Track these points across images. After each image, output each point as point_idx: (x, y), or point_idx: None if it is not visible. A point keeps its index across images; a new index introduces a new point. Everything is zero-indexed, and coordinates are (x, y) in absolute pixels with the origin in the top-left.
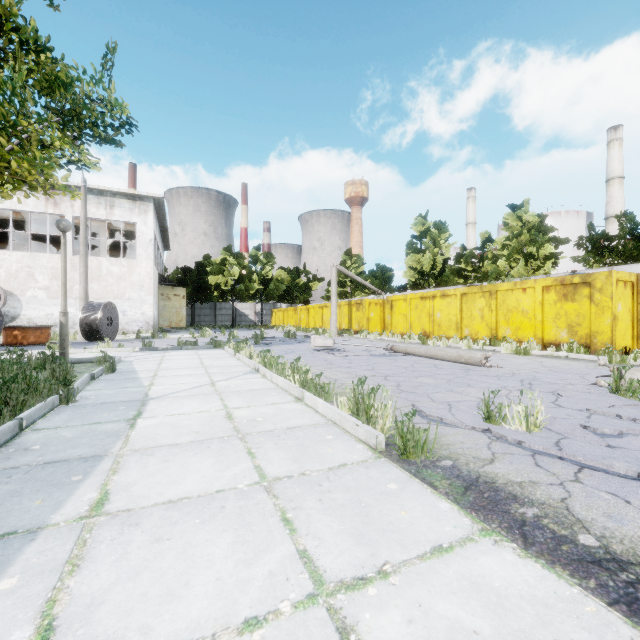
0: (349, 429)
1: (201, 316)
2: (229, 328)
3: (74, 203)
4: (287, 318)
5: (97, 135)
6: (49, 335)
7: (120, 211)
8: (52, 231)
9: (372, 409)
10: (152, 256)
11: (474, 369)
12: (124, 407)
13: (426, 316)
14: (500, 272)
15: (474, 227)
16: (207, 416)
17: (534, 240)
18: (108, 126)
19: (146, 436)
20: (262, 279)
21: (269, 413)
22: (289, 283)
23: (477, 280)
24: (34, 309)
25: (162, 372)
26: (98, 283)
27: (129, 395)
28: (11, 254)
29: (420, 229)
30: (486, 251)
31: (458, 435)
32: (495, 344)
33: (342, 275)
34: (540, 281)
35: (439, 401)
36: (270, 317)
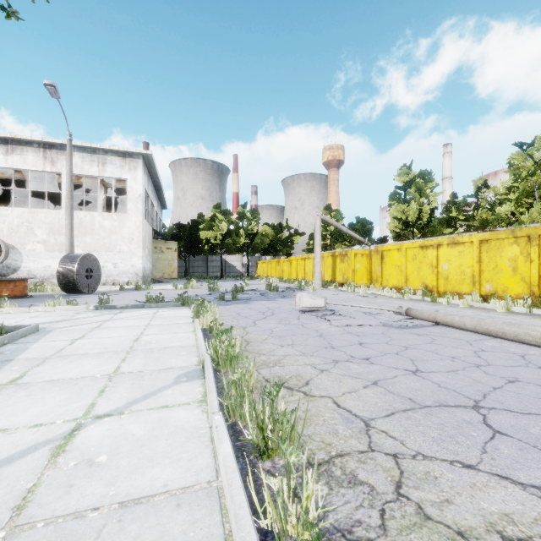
0: None
1: (195, 267)
2: (218, 278)
3: None
4: (271, 269)
5: None
6: (25, 288)
7: (111, 168)
8: None
9: None
10: (141, 210)
11: None
12: None
13: (428, 268)
14: (503, 219)
15: (450, 181)
16: None
17: None
18: None
19: None
20: (248, 234)
21: None
22: (273, 237)
23: (469, 229)
24: (33, 261)
25: (42, 367)
26: (91, 237)
27: None
28: (13, 210)
29: (404, 179)
30: (480, 198)
31: None
32: None
33: (322, 229)
34: None
35: None
36: (256, 268)
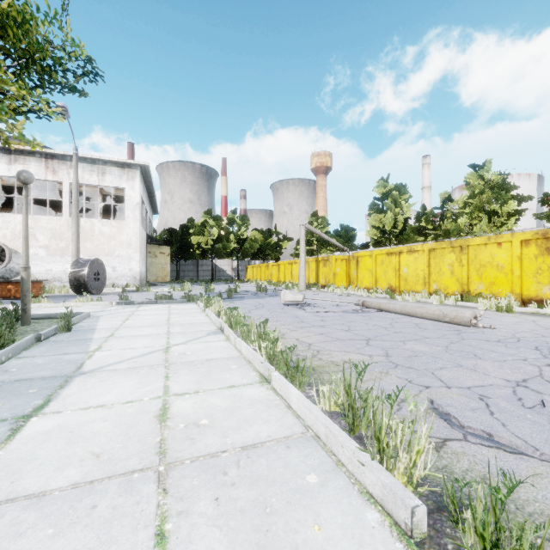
0: (344, 460)
1: (185, 271)
2: (209, 282)
3: (70, 171)
4: (260, 273)
5: (57, 82)
6: (41, 289)
7: (110, 177)
8: (57, 198)
9: (383, 426)
10: (139, 218)
11: (465, 330)
12: (35, 389)
13: (392, 271)
14: (461, 229)
15: (429, 191)
16: (132, 412)
17: (496, 198)
18: (67, 70)
19: (11, 465)
20: (238, 239)
21: (221, 407)
22: (262, 242)
23: (437, 237)
24: (35, 265)
25: (121, 331)
26: (91, 242)
27: (59, 367)
28: (16, 217)
29: (382, 191)
30: (446, 210)
31: (542, 481)
32: (470, 300)
33: (309, 235)
34: (518, 235)
35: (455, 386)
36: (245, 272)
